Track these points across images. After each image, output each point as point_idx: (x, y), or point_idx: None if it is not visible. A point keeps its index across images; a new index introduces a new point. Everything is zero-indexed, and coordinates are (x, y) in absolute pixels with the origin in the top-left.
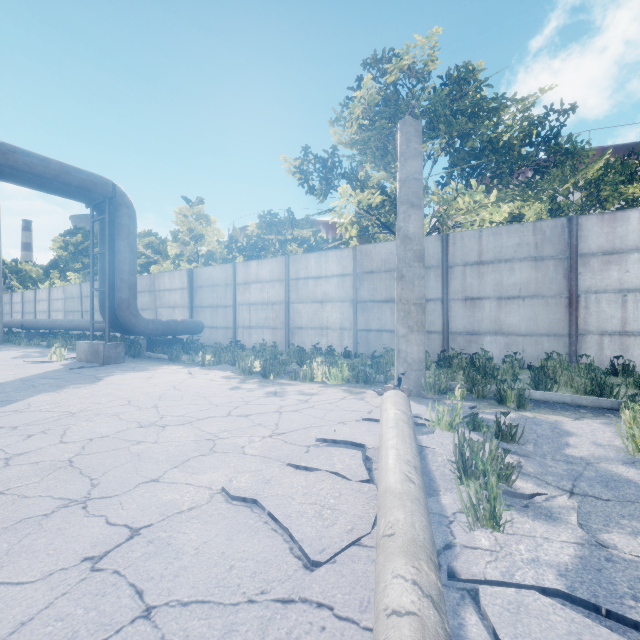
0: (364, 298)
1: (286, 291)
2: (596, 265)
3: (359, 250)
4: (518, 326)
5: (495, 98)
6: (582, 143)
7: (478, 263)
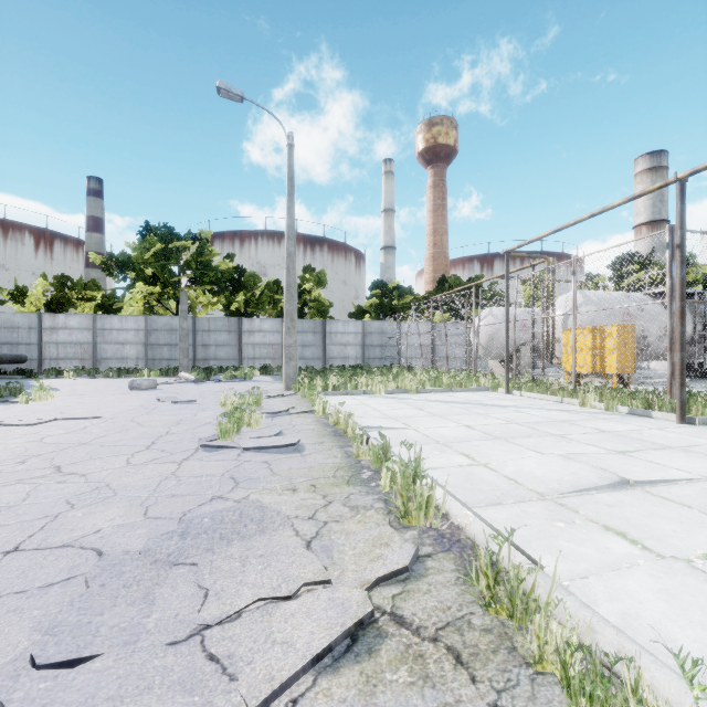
0: (152, 343)
1: (94, 336)
2: (247, 335)
3: (149, 318)
4: (223, 356)
5: (214, 269)
6: (255, 277)
7: (208, 331)
